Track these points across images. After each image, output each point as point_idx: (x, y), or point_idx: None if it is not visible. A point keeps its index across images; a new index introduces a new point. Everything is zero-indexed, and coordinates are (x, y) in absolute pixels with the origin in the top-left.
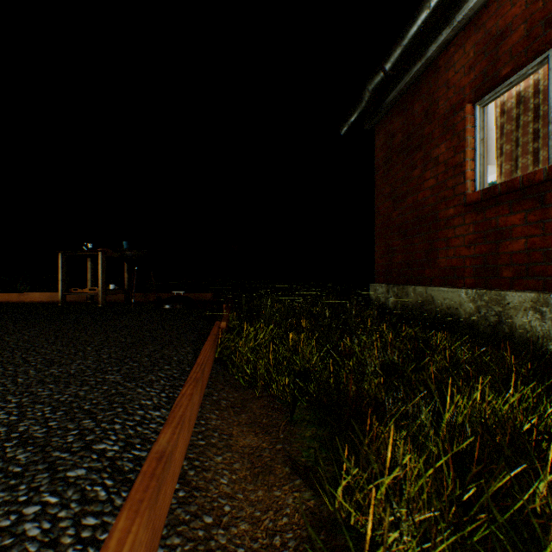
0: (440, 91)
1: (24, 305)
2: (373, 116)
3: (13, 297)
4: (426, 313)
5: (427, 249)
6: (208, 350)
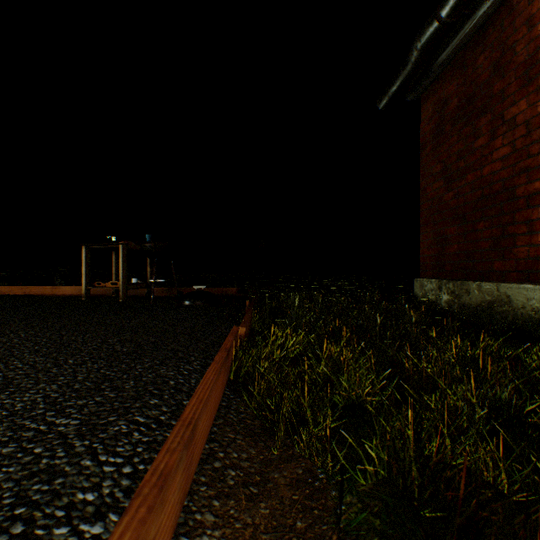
0: (518, 33)
1: (50, 299)
2: (420, 83)
3: (47, 290)
4: (498, 316)
5: (497, 236)
6: (208, 384)
